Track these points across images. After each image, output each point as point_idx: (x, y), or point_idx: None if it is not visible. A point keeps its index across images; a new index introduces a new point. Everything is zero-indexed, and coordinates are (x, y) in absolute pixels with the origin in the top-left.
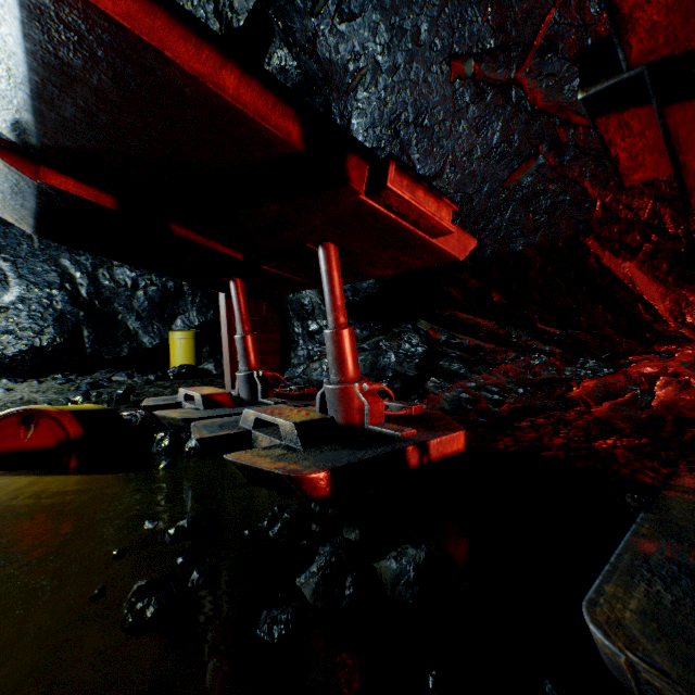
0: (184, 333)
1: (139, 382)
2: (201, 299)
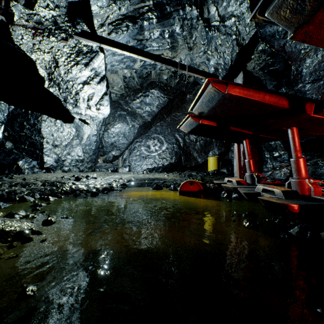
0: (213, 157)
1: (201, 175)
2: (219, 143)
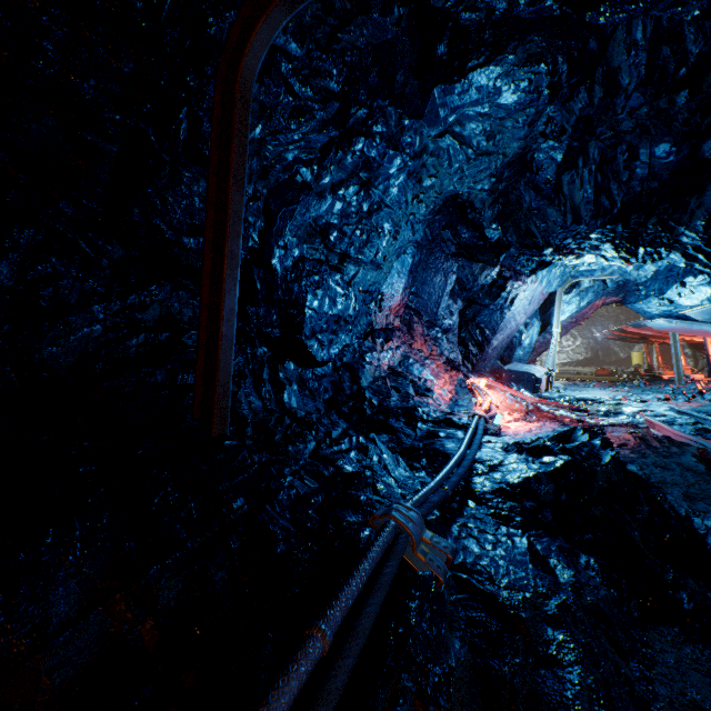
0: (637, 353)
1: (619, 369)
2: None
